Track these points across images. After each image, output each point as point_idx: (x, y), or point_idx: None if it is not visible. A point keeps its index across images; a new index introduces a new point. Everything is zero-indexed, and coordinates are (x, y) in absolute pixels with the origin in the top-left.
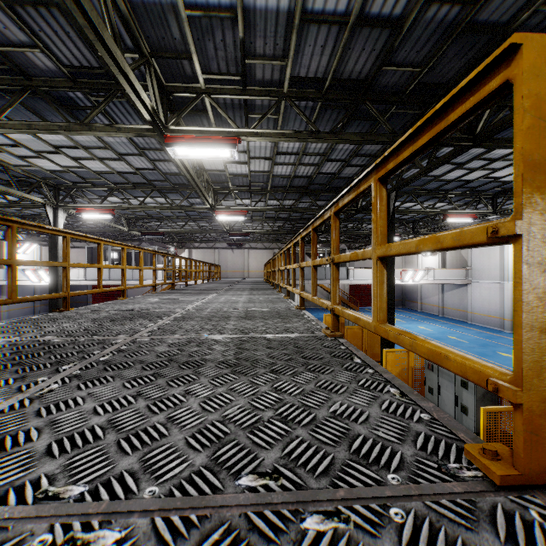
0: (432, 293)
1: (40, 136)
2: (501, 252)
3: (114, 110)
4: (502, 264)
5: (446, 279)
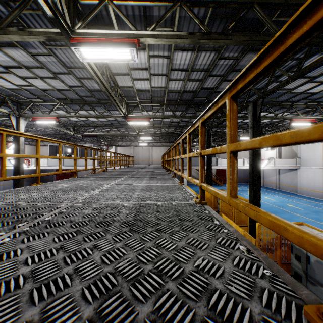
0: (271, 174)
1: None
2: (322, 147)
3: (37, 27)
4: None
5: (283, 165)
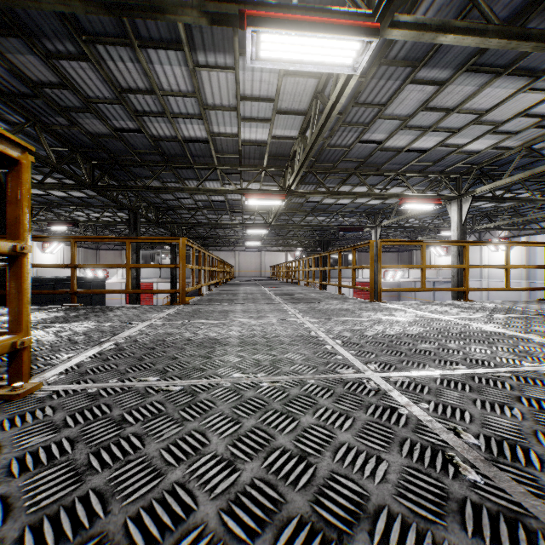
0: None
1: None
2: None
3: None
4: None
5: None
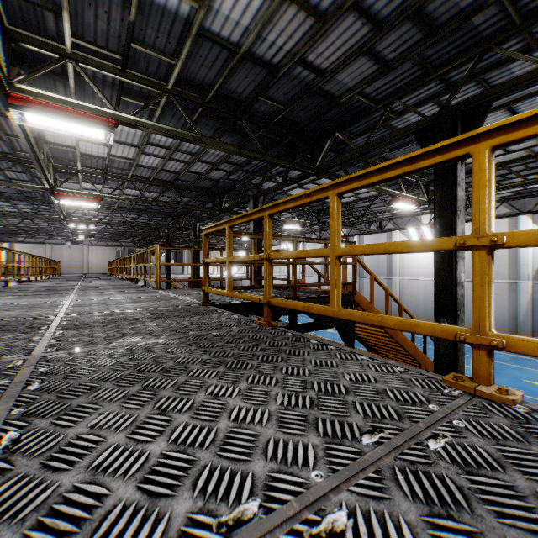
0: (247, 283)
1: None
2: None
3: (5, 163)
4: None
5: None
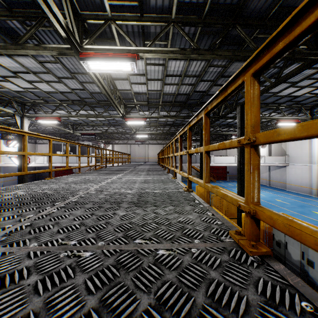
0: (262, 171)
1: (1, 63)
2: (309, 146)
3: (47, 39)
4: (310, 153)
5: (272, 163)
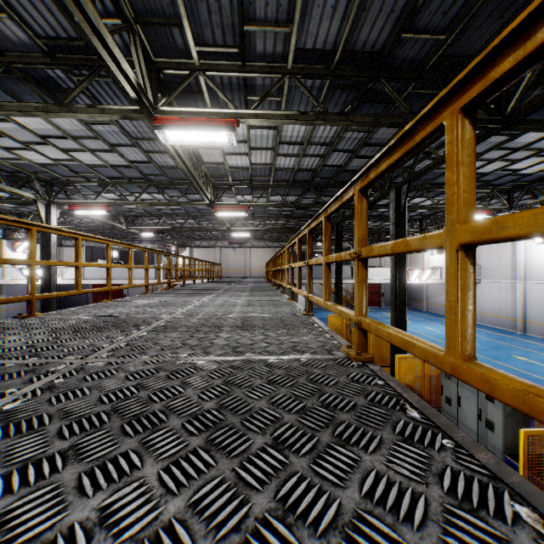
0: (438, 292)
1: (24, 124)
2: (512, 251)
3: (101, 93)
4: (514, 263)
5: None
